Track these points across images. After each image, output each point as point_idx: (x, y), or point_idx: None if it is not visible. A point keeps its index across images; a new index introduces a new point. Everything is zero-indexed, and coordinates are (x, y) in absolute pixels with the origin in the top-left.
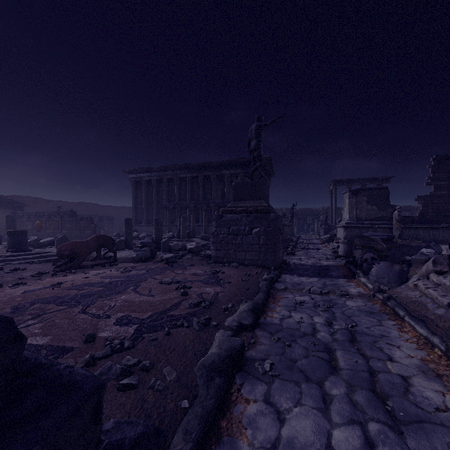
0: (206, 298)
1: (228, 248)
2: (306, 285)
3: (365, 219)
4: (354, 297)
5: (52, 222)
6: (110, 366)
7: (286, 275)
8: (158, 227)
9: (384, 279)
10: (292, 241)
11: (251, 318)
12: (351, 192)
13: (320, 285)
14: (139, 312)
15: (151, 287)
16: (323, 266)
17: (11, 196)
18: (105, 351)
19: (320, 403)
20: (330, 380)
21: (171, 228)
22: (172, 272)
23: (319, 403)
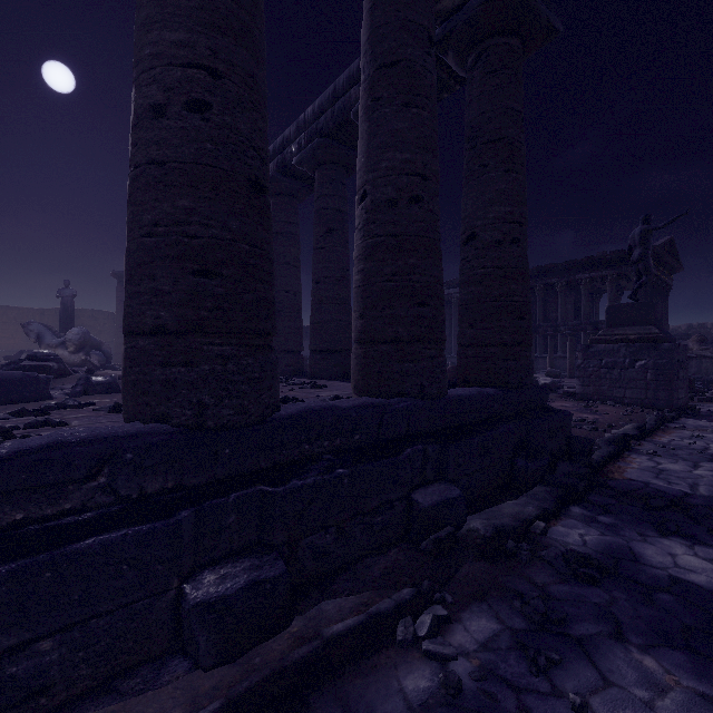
0: (586, 419)
1: (600, 384)
2: None
3: None
4: None
5: None
6: None
7: (688, 419)
8: None
9: None
10: None
11: (636, 432)
12: None
13: None
14: None
15: None
16: None
17: None
18: None
19: (690, 465)
20: (705, 462)
21: None
22: None
23: (690, 465)
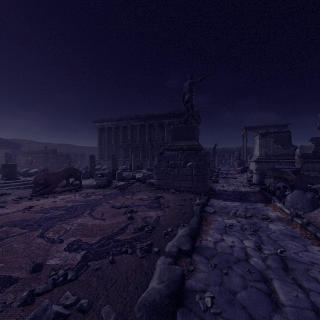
0: (149, 222)
1: (168, 178)
2: (231, 208)
3: (272, 155)
4: (274, 220)
5: (40, 158)
6: (46, 307)
7: (214, 200)
8: (114, 161)
9: (298, 205)
10: (214, 172)
11: (189, 243)
12: (261, 134)
13: (243, 209)
14: (89, 236)
15: (104, 211)
16: (242, 192)
17: (13, 139)
18: (46, 286)
19: None
20: None
21: (126, 162)
22: (123, 197)
23: None
